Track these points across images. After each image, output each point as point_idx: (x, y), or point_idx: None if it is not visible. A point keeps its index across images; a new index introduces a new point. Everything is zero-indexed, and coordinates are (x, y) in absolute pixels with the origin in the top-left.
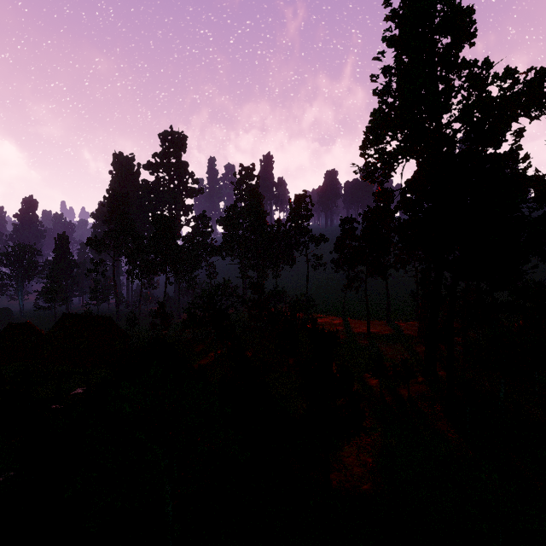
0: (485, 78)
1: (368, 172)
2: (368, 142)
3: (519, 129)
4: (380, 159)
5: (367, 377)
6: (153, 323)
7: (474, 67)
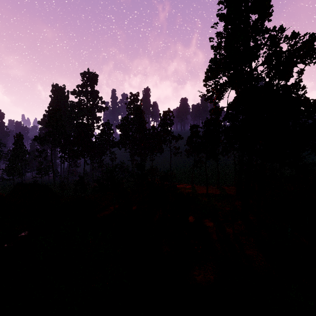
0: (280, 38)
1: (208, 96)
2: (208, 77)
3: (301, 69)
4: (215, 89)
5: (207, 221)
6: (75, 189)
7: (273, 31)
